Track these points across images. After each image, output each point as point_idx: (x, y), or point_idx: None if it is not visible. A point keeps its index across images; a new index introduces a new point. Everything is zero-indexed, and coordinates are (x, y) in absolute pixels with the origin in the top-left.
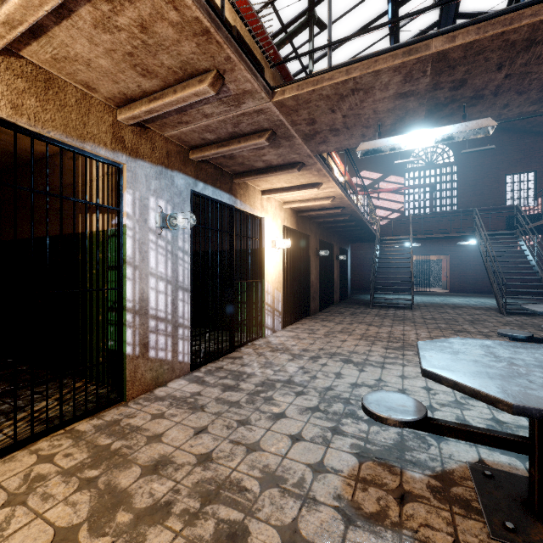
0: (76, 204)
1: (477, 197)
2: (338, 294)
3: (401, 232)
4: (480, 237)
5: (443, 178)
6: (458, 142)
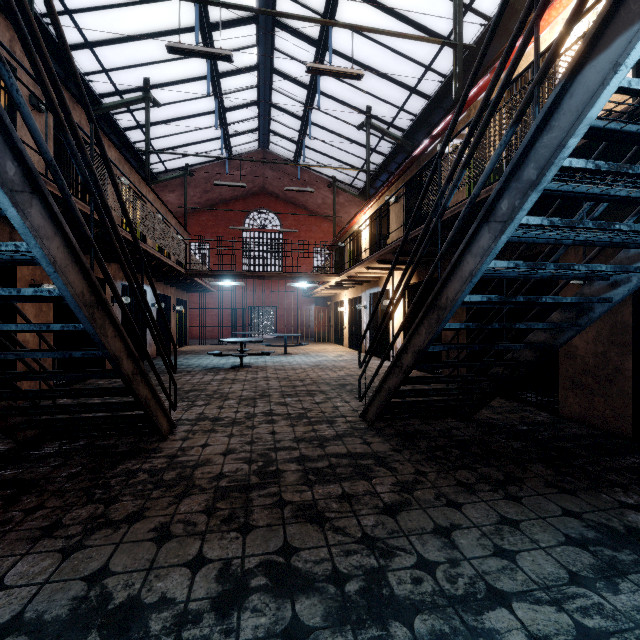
0: None
1: None
2: (630, 409)
3: None
4: None
5: None
6: None
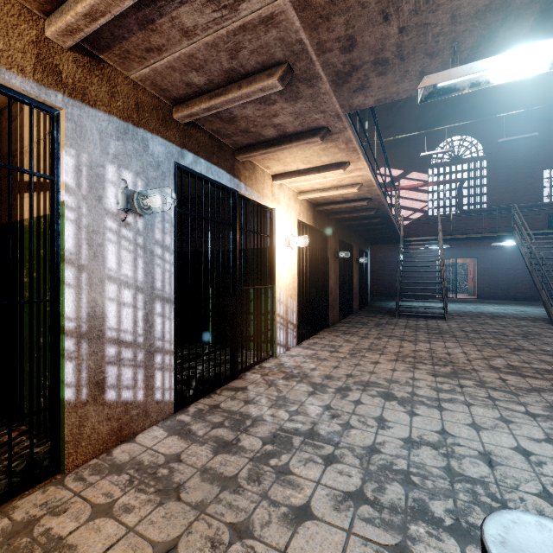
0: (15, 181)
1: (509, 194)
2: (358, 302)
3: (424, 233)
4: (521, 236)
5: (471, 174)
6: (488, 135)
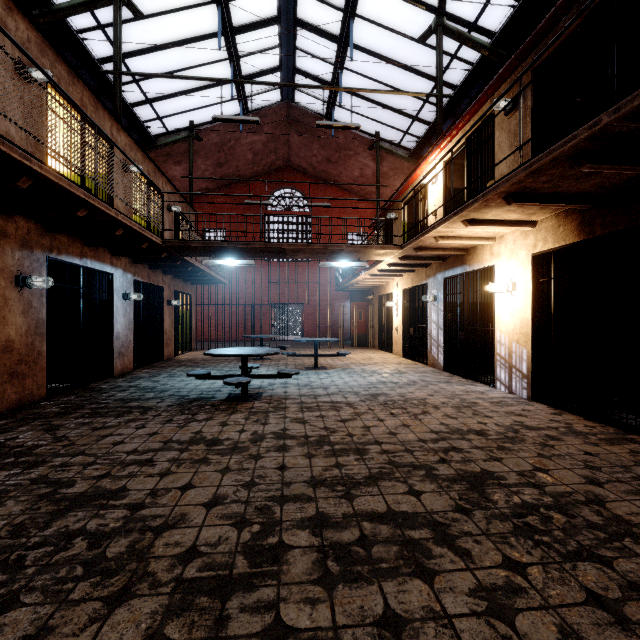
0: None
1: None
2: None
3: None
4: None
5: None
6: None
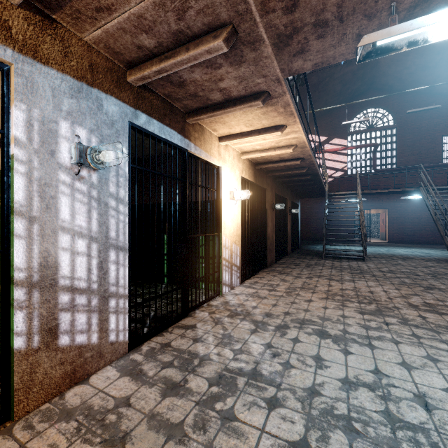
0: None
1: (414, 156)
2: (291, 245)
3: (344, 188)
4: (427, 191)
5: (383, 140)
6: (397, 107)
